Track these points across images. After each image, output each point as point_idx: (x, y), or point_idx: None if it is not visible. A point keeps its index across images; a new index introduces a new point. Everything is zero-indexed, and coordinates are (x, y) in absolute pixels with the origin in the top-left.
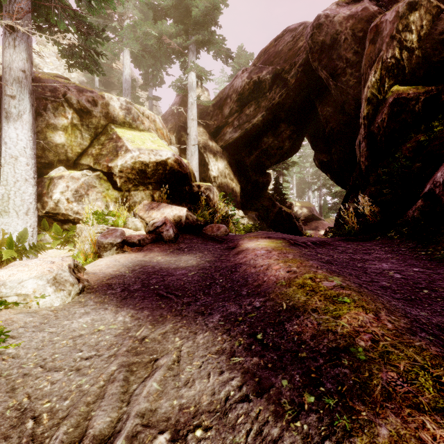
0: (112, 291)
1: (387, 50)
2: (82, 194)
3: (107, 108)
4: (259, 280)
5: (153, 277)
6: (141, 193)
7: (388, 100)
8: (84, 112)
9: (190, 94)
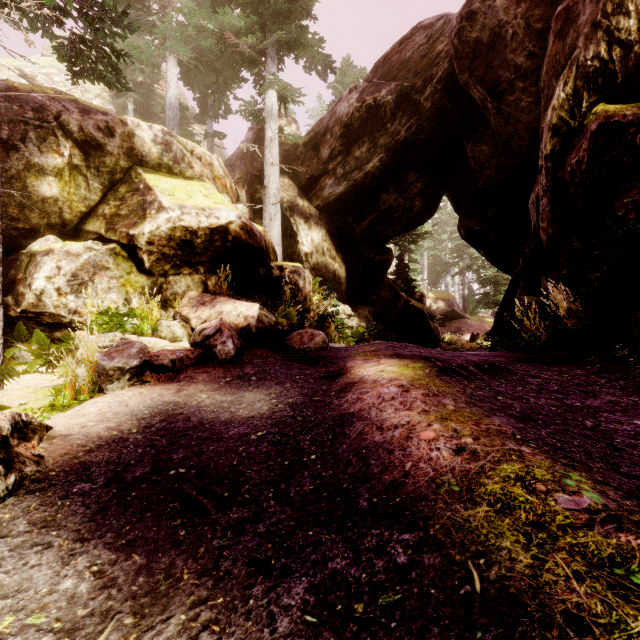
0: (86, 484)
1: (586, 47)
2: (84, 281)
3: (132, 141)
4: (393, 468)
5: (182, 443)
6: (187, 280)
7: (588, 127)
8: (91, 146)
9: (268, 125)
